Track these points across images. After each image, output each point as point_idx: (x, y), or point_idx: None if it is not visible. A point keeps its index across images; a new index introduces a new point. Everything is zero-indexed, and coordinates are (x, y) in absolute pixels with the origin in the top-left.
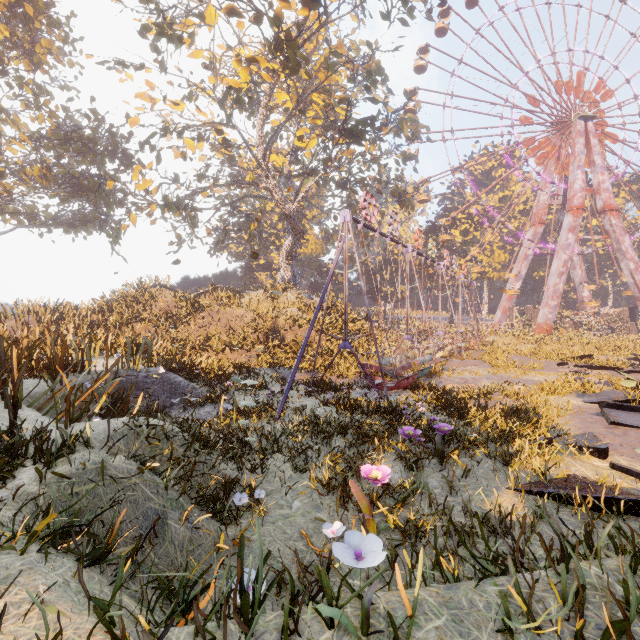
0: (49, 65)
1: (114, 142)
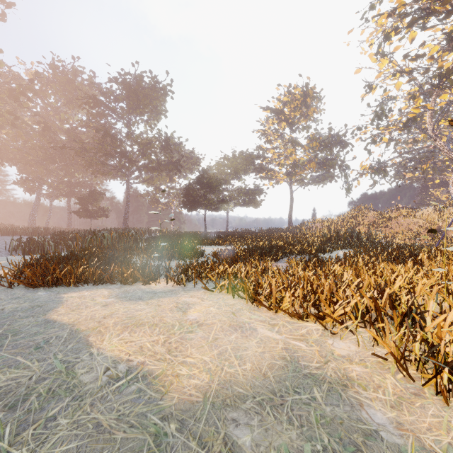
0: (313, 117)
1: (338, 139)
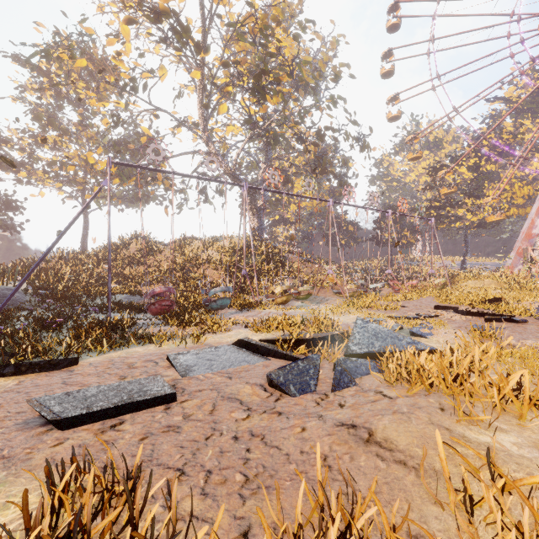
0: (107, 98)
1: (148, 140)
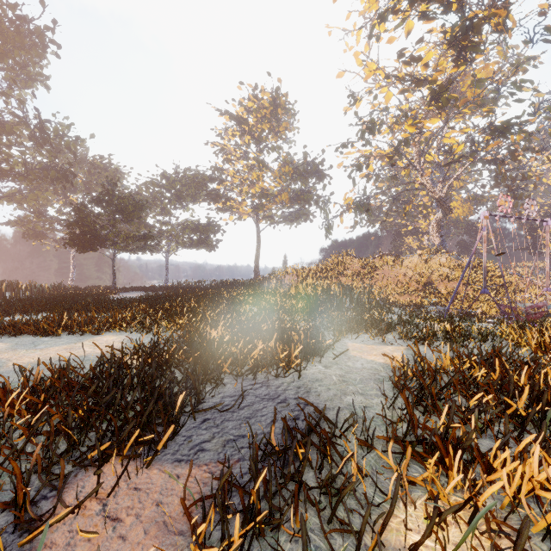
0: (285, 135)
1: (314, 167)
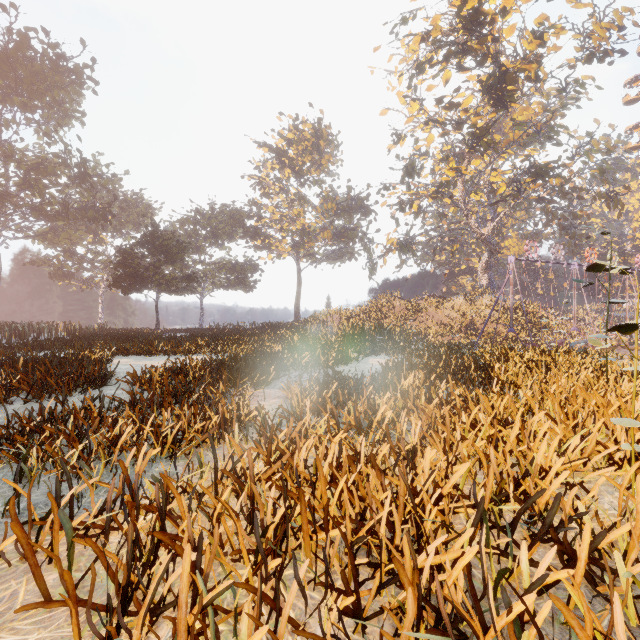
0: (328, 168)
1: (359, 203)
